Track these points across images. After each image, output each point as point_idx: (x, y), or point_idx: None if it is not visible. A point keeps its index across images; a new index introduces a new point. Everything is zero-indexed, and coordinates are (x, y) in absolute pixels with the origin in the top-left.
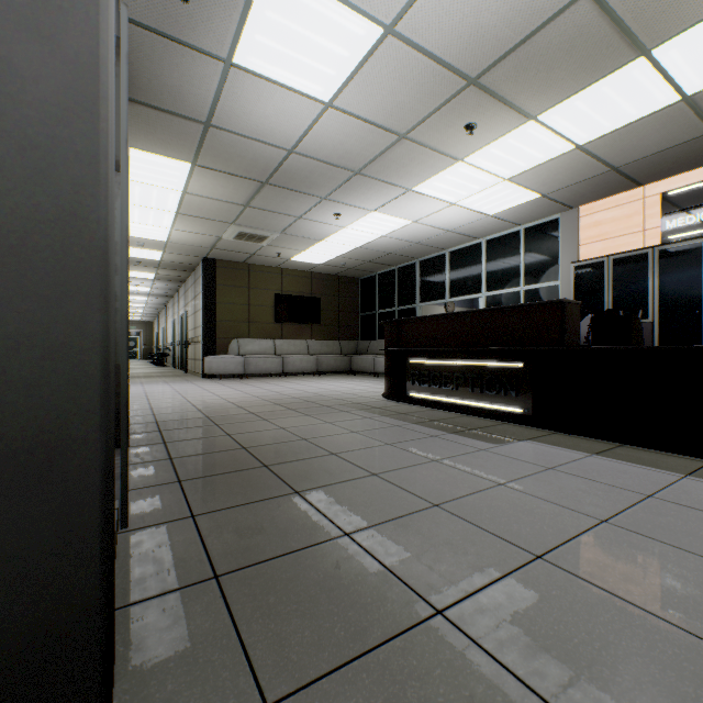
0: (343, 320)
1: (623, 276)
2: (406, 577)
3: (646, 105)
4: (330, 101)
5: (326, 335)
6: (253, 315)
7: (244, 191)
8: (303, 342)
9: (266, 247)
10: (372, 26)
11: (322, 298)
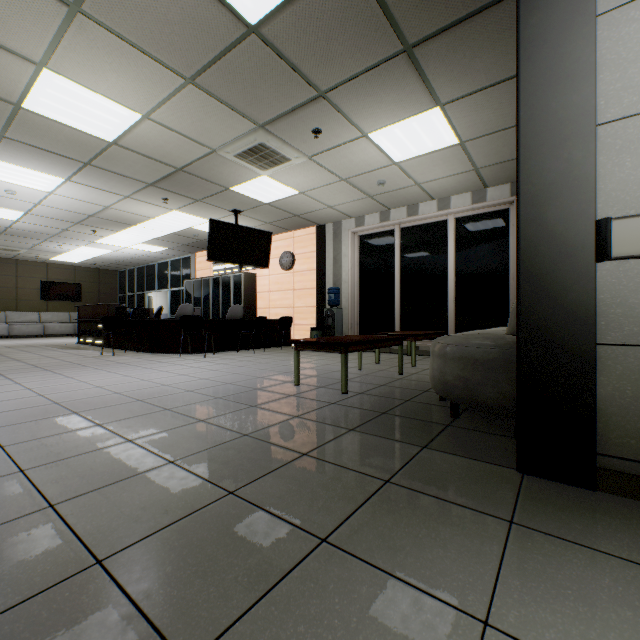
0: (104, 299)
1: (196, 288)
2: None
3: (160, 233)
4: (17, 220)
5: None
6: (21, 295)
7: None
8: (67, 314)
9: (25, 253)
10: (19, 212)
11: (85, 284)
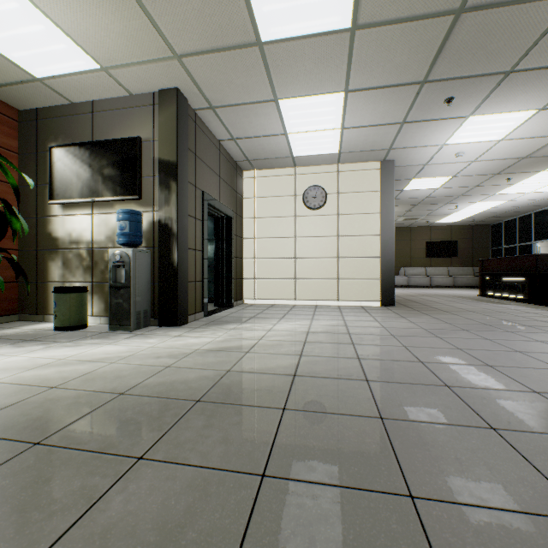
0: (475, 253)
1: None
2: (432, 307)
3: None
4: (438, 187)
5: (462, 264)
6: (412, 254)
7: (407, 208)
8: (444, 268)
9: (419, 220)
10: (447, 177)
11: (458, 240)
